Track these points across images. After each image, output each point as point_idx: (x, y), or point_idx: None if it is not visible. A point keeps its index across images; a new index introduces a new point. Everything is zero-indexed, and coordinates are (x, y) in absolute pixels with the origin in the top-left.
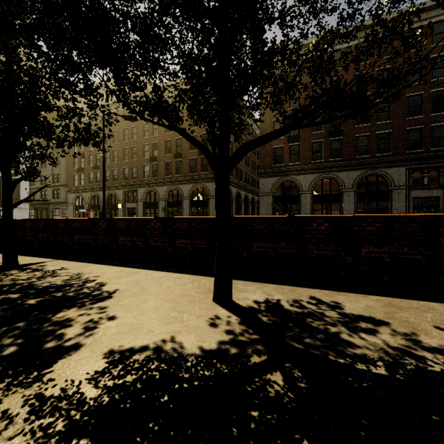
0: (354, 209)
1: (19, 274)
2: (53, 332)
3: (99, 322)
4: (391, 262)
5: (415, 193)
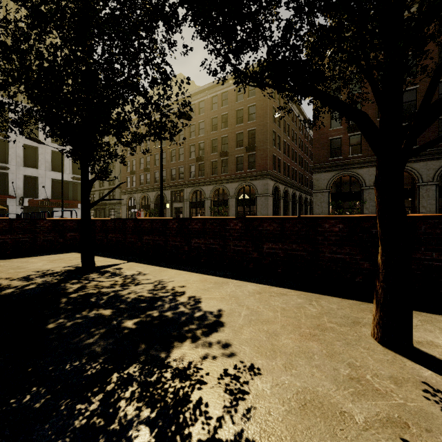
0: (435, 206)
1: (100, 279)
2: (186, 396)
3: (240, 378)
4: None
5: None
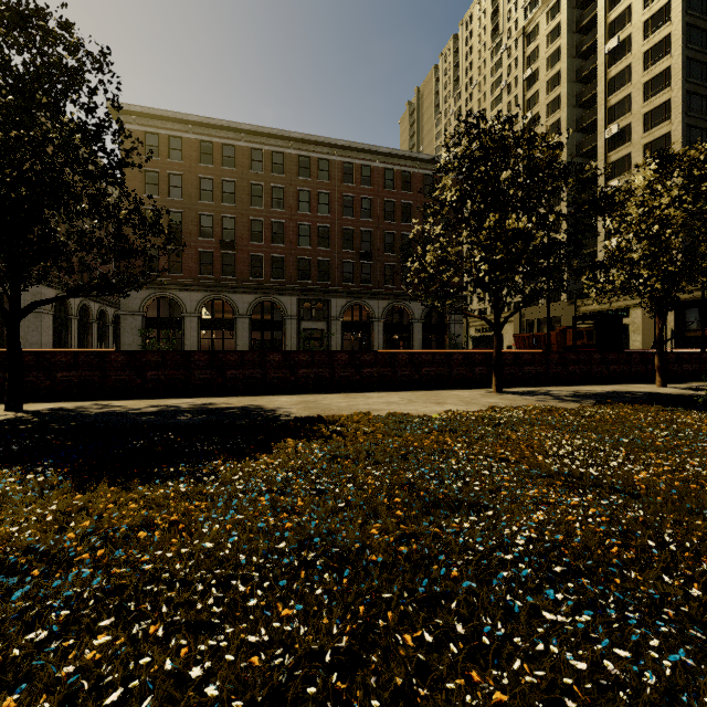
0: (249, 339)
1: None
2: None
3: None
4: (166, 381)
5: (305, 324)
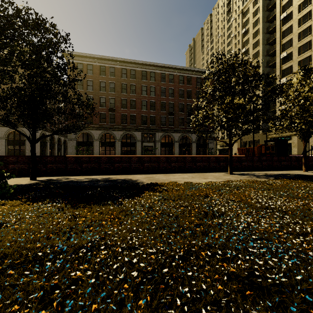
0: (120, 150)
1: None
2: None
3: None
4: (90, 168)
5: (145, 144)
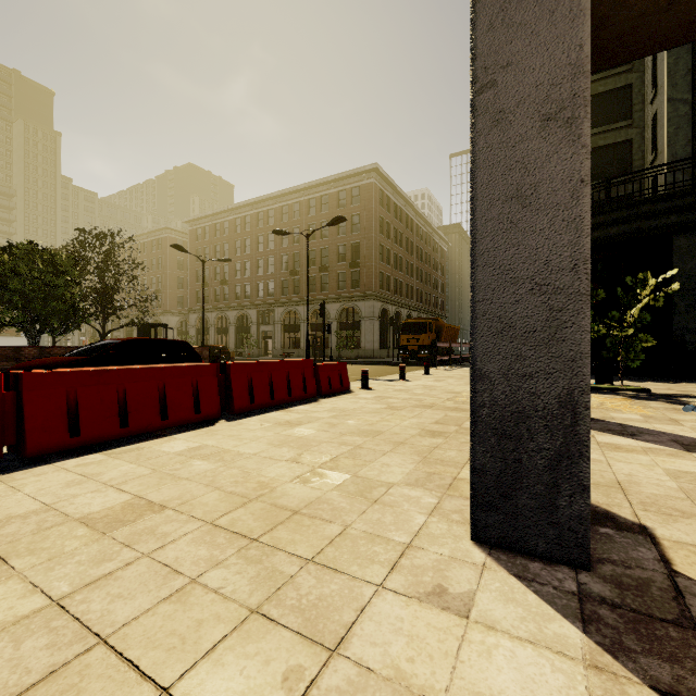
0: (234, 339)
1: None
2: None
3: None
4: None
5: (262, 328)
